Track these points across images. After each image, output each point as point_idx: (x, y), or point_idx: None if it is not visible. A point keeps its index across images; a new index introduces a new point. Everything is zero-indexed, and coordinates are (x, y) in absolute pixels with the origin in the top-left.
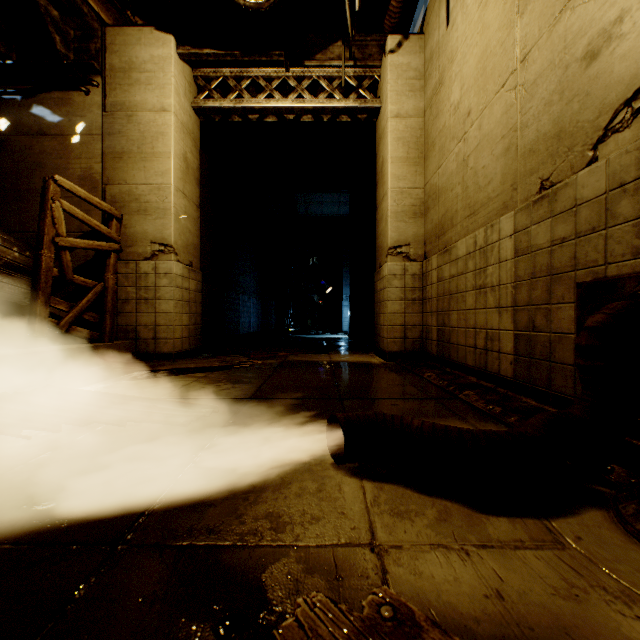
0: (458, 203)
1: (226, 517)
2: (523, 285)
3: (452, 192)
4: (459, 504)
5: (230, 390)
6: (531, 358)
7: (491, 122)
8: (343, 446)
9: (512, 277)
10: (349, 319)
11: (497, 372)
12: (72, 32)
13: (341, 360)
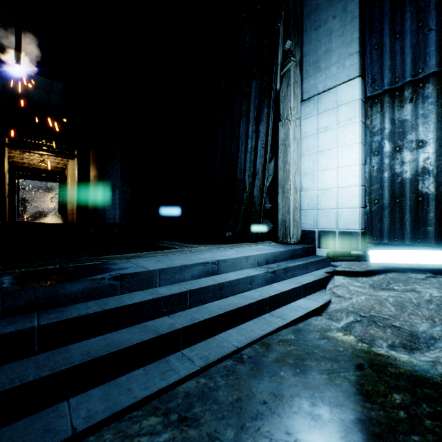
0: None
1: None
2: None
3: None
4: None
5: None
6: None
7: None
8: None
9: None
10: None
11: None
12: None
13: None
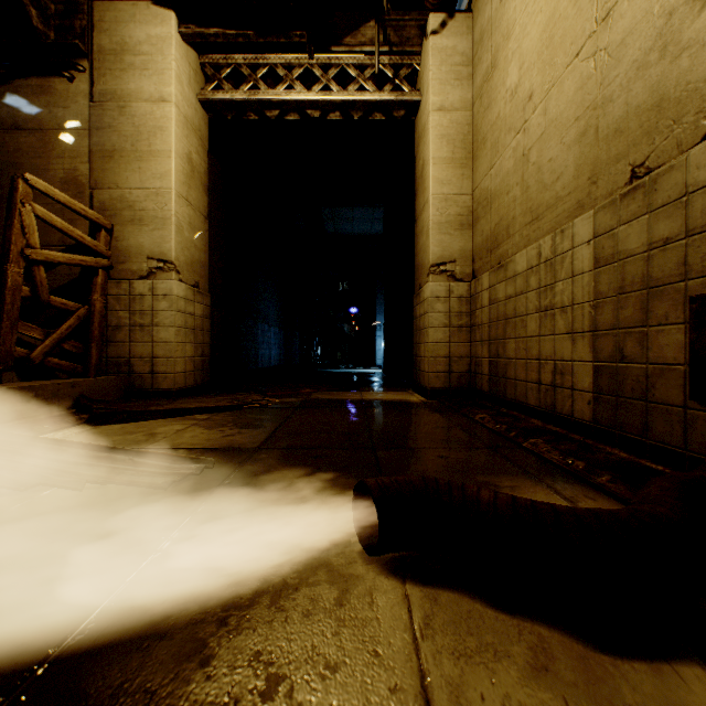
0: (516, 208)
1: (183, 663)
2: (607, 303)
3: (508, 195)
4: (561, 632)
5: (235, 437)
6: (618, 397)
7: (560, 103)
8: (377, 525)
9: (591, 294)
10: (383, 351)
11: (569, 414)
12: (53, 6)
13: (374, 398)
